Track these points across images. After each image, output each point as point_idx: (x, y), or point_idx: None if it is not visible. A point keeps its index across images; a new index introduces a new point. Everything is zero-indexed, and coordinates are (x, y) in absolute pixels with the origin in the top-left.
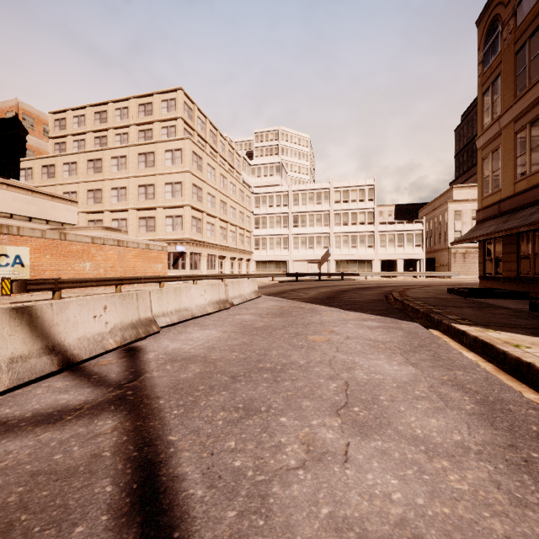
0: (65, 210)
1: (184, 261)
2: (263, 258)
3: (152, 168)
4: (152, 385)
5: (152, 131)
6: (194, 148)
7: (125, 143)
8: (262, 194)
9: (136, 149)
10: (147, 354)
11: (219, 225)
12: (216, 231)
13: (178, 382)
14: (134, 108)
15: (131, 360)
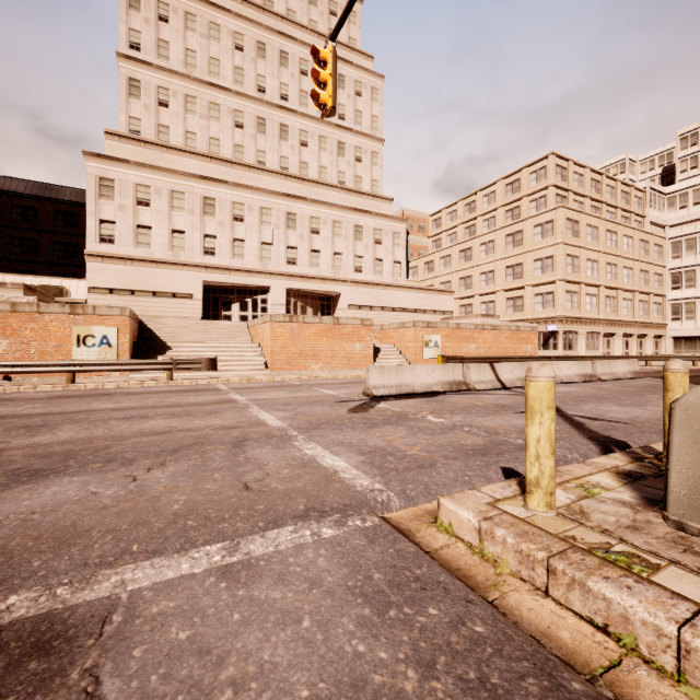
0: (445, 300)
1: (556, 341)
2: (687, 333)
3: (519, 247)
4: None
5: (520, 208)
6: (567, 215)
7: (492, 227)
8: (685, 236)
9: (503, 231)
10: None
11: (604, 294)
12: (600, 302)
13: None
14: (501, 190)
15: None
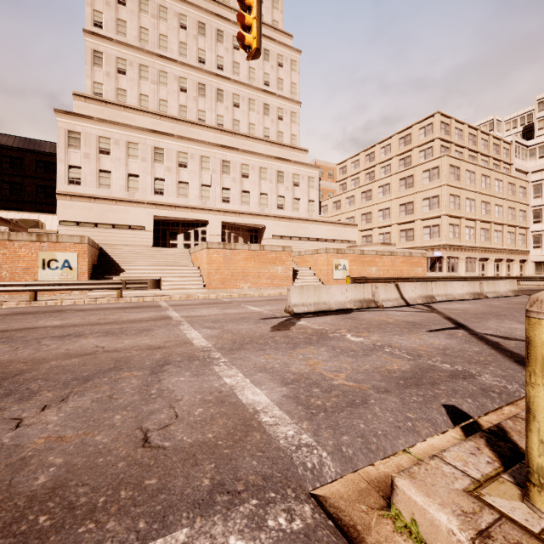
0: (350, 232)
1: (441, 264)
2: None
3: (410, 188)
4: (442, 311)
5: (411, 157)
6: (450, 162)
7: (388, 173)
8: None
9: (397, 176)
10: (435, 307)
11: (479, 227)
12: (476, 233)
13: (452, 312)
14: (395, 143)
15: (429, 307)
